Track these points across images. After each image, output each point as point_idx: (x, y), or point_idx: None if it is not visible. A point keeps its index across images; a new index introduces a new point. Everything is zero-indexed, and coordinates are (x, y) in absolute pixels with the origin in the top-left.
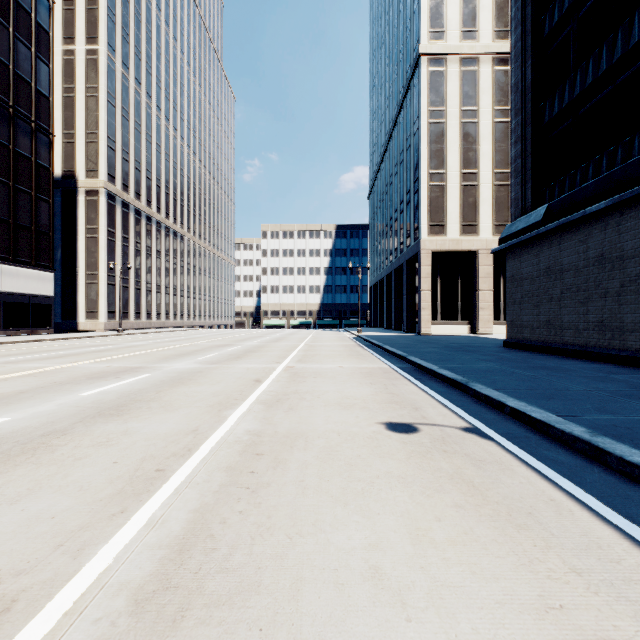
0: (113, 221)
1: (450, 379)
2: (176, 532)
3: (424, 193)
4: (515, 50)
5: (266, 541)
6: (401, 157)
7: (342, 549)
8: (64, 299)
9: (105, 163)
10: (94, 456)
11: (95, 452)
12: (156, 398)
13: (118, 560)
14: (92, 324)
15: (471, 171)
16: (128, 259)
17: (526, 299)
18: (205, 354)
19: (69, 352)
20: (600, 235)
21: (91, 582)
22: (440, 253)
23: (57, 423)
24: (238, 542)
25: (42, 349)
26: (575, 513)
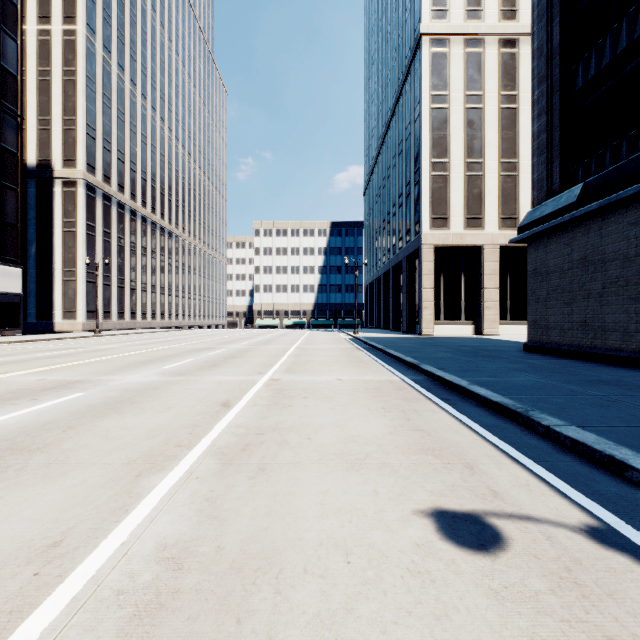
0: (93, 214)
1: (495, 403)
2: None
3: (426, 183)
4: (538, 9)
5: None
6: (400, 147)
7: None
8: (39, 297)
9: (84, 152)
10: None
11: None
12: (53, 443)
13: None
14: (69, 324)
15: (476, 160)
16: (110, 255)
17: (554, 296)
18: (176, 361)
19: (14, 358)
20: None
21: None
22: (443, 248)
23: None
24: None
25: None
26: None
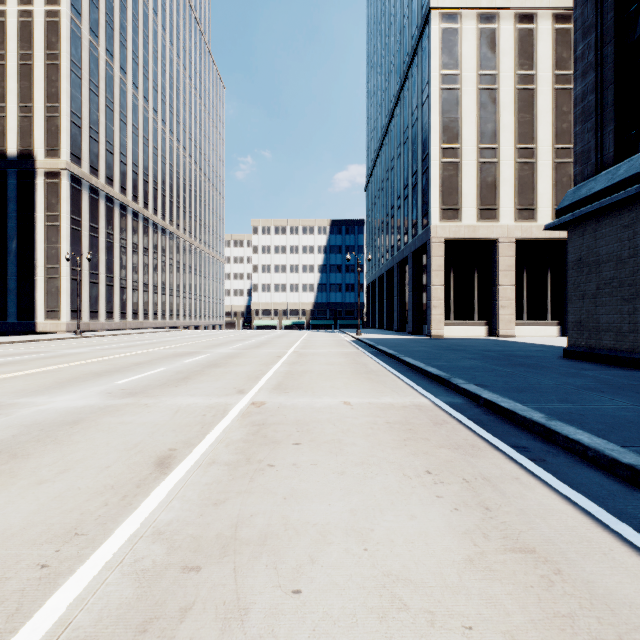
0: (78, 208)
1: (630, 469)
2: None
3: (435, 171)
4: None
5: None
6: (405, 135)
7: None
8: (20, 296)
9: (68, 141)
10: None
11: None
12: None
13: None
14: (53, 325)
15: (490, 146)
16: (97, 252)
17: (607, 290)
18: (141, 371)
19: None
20: None
21: None
22: (453, 242)
23: None
24: None
25: None
26: None
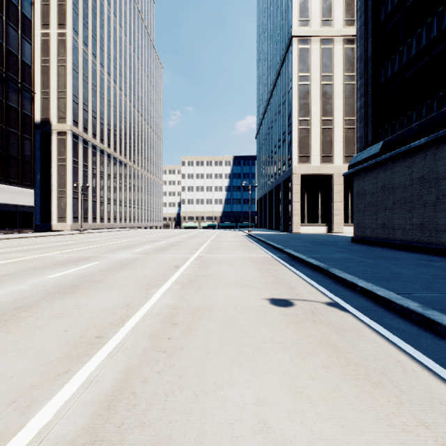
0: (77, 153)
1: (315, 265)
2: (106, 390)
3: (295, 134)
4: (360, 32)
5: (177, 398)
6: (279, 109)
7: (237, 405)
8: (42, 208)
9: (71, 112)
10: (50, 325)
11: (52, 322)
12: (102, 280)
13: (57, 415)
14: (62, 226)
15: (328, 118)
16: (87, 180)
17: (368, 208)
18: (140, 247)
19: (43, 246)
20: (421, 162)
21: (33, 436)
22: (306, 176)
23: (26, 299)
24: (155, 399)
25: (24, 243)
26: (417, 372)
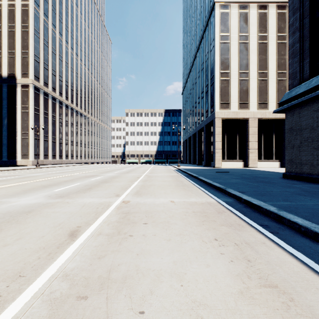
0: (38, 103)
1: None
2: None
3: (217, 84)
4: None
5: None
6: (202, 66)
7: None
8: (9, 147)
9: (33, 69)
10: None
11: None
12: None
13: None
14: (25, 161)
15: (245, 71)
16: (48, 125)
17: (305, 143)
18: (67, 185)
19: None
20: None
21: None
22: (226, 120)
23: None
24: None
25: None
26: None
